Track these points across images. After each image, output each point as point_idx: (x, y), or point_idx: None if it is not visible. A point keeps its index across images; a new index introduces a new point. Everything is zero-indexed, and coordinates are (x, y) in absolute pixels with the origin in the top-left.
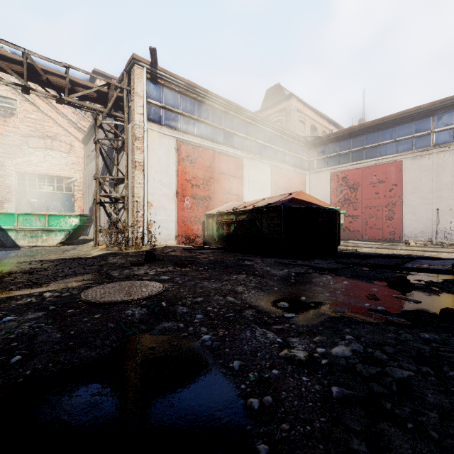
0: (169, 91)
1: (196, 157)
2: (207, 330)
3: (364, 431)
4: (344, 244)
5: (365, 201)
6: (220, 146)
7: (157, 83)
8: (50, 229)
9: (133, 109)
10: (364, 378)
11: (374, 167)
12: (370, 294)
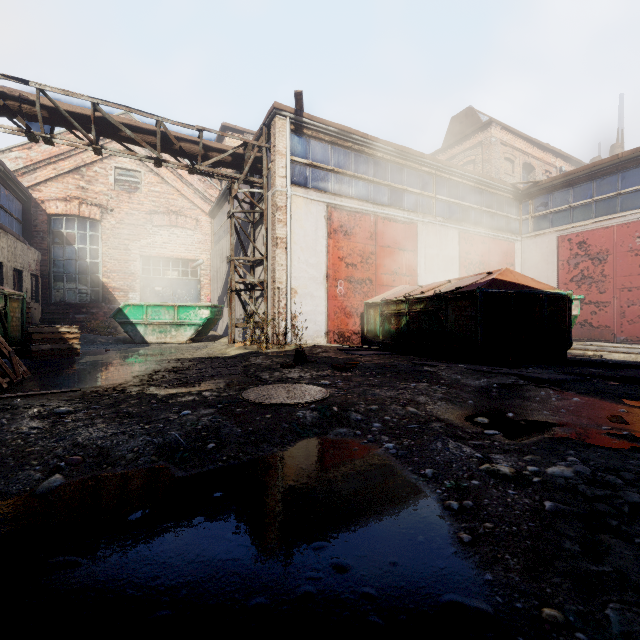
0: (318, 142)
1: (352, 226)
2: (389, 439)
3: (580, 538)
4: (580, 347)
5: (620, 279)
6: (384, 209)
7: (302, 134)
8: (179, 323)
9: (273, 172)
10: (588, 498)
11: (636, 224)
12: (614, 415)
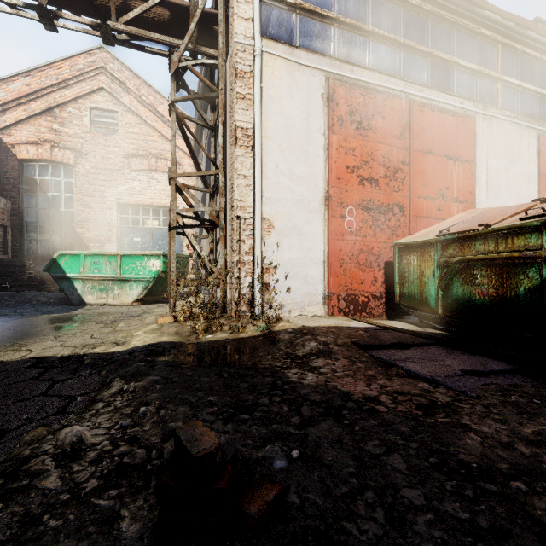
0: None
1: (369, 114)
2: None
3: None
4: None
5: None
6: (423, 90)
7: None
8: (122, 278)
9: (231, 15)
10: None
11: None
12: None
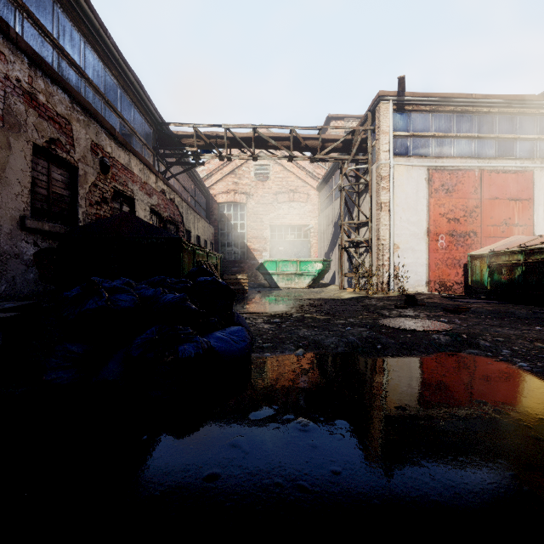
0: (418, 114)
1: (453, 184)
2: (521, 361)
3: None
4: None
5: None
6: (491, 162)
7: (403, 111)
8: (300, 273)
9: (377, 149)
10: None
11: None
12: None
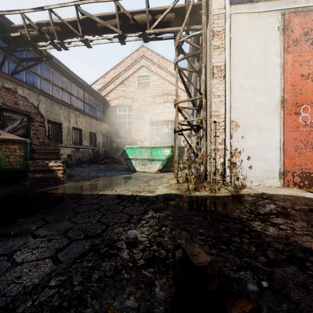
0: None
1: None
2: None
3: None
4: None
5: None
6: None
7: None
8: (151, 159)
9: (210, 0)
10: None
11: None
12: None
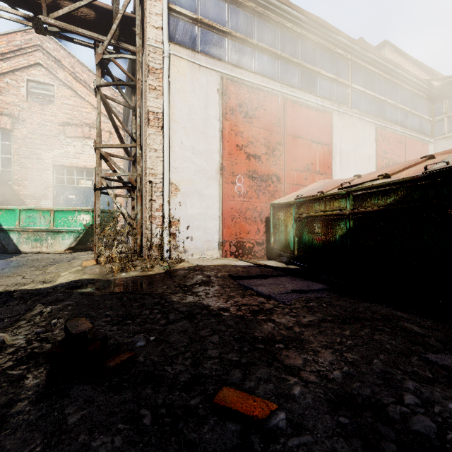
0: None
1: (254, 107)
2: None
3: None
4: None
5: None
6: (294, 91)
7: None
8: (55, 230)
9: (145, 23)
10: None
11: None
12: None
